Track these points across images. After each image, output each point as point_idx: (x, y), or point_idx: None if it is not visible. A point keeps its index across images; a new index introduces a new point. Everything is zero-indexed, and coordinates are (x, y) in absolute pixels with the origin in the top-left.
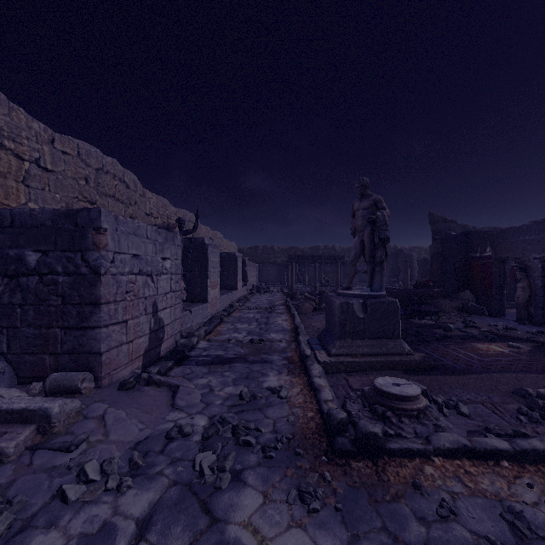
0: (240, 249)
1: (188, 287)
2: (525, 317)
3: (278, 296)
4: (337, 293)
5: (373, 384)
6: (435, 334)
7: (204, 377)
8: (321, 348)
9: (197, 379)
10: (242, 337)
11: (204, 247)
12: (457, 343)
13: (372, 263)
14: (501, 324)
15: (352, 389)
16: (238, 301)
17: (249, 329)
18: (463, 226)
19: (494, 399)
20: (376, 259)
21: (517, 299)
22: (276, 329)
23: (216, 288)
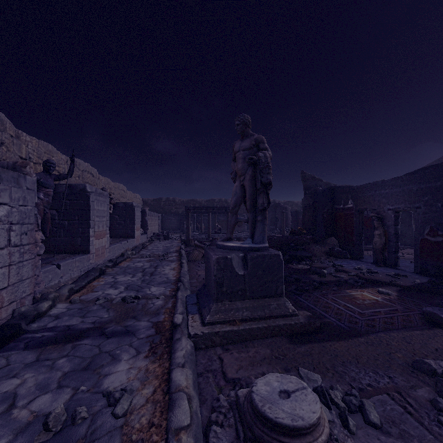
0: (145, 200)
1: (67, 237)
2: (381, 260)
3: (175, 243)
4: (217, 245)
5: (251, 397)
6: (312, 280)
7: (19, 375)
8: (196, 311)
9: (4, 381)
10: (116, 294)
11: (86, 194)
12: (334, 291)
13: (254, 211)
14: (364, 267)
15: (225, 380)
16: (133, 249)
17: (129, 282)
18: (327, 184)
19: (397, 382)
20: (258, 206)
21: (375, 244)
22: (159, 280)
23: (104, 237)
